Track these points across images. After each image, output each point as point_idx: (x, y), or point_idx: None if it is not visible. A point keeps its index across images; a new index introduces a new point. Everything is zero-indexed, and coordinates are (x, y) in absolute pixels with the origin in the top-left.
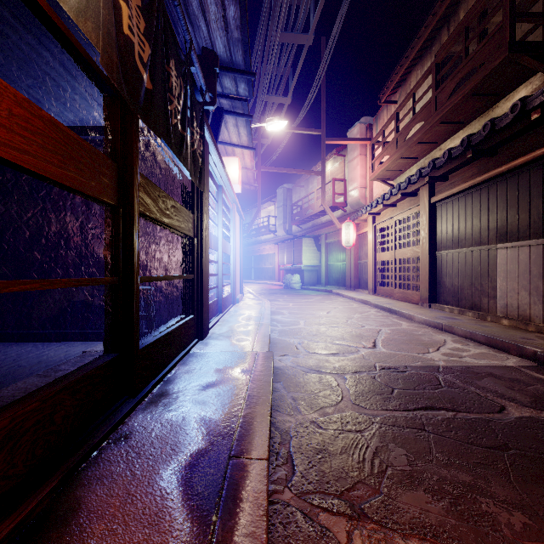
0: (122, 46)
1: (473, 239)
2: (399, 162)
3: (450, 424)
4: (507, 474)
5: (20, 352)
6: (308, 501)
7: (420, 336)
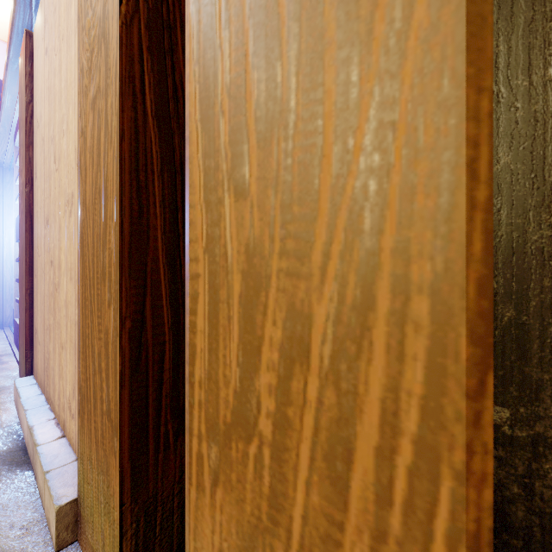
0: None
1: None
2: None
3: None
4: None
5: None
6: None
7: None
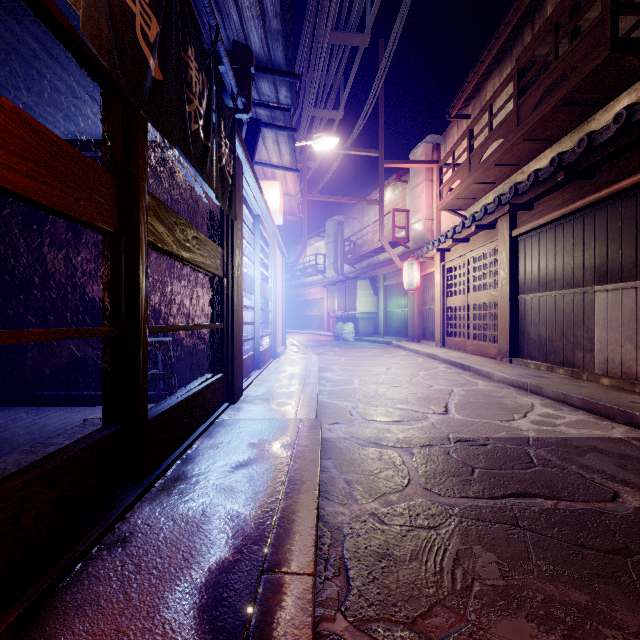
0: (117, 15)
1: (564, 280)
2: (473, 188)
3: (551, 518)
4: (635, 592)
5: (6, 420)
6: (369, 633)
7: (501, 398)
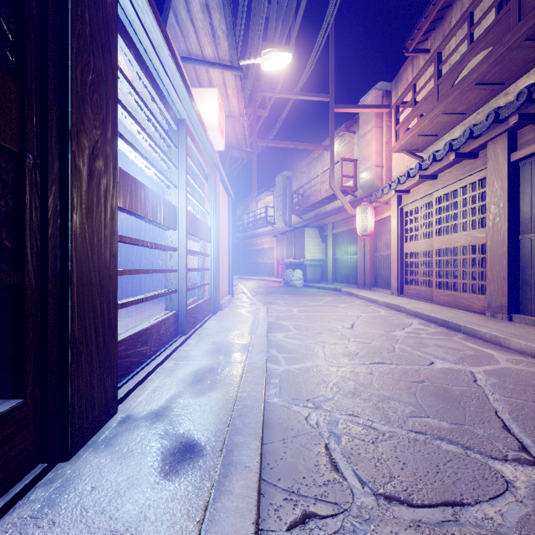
0: None
1: None
2: (439, 122)
3: None
4: None
5: None
6: None
7: None
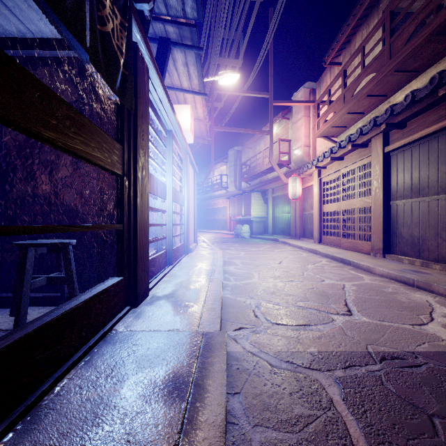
0: None
1: (438, 186)
2: (345, 118)
3: None
4: None
5: None
6: None
7: (394, 294)
